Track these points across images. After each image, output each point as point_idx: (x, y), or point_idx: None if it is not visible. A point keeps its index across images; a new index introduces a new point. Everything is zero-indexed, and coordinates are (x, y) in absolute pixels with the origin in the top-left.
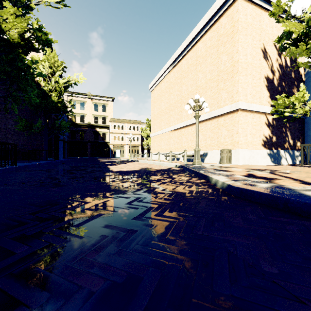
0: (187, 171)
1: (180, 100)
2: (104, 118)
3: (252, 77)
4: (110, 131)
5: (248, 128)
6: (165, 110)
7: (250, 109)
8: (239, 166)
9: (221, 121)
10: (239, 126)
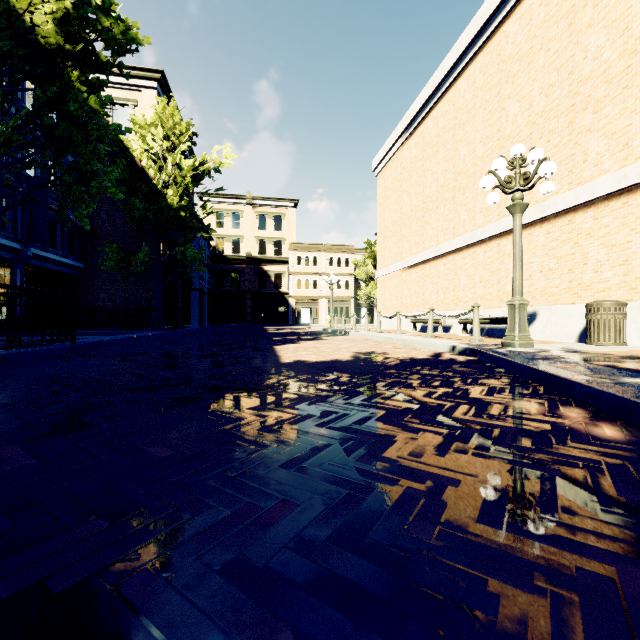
0: (503, 370)
1: (451, 184)
2: (277, 243)
3: None
4: (290, 271)
5: None
6: (413, 213)
7: None
8: None
9: (585, 221)
10: None
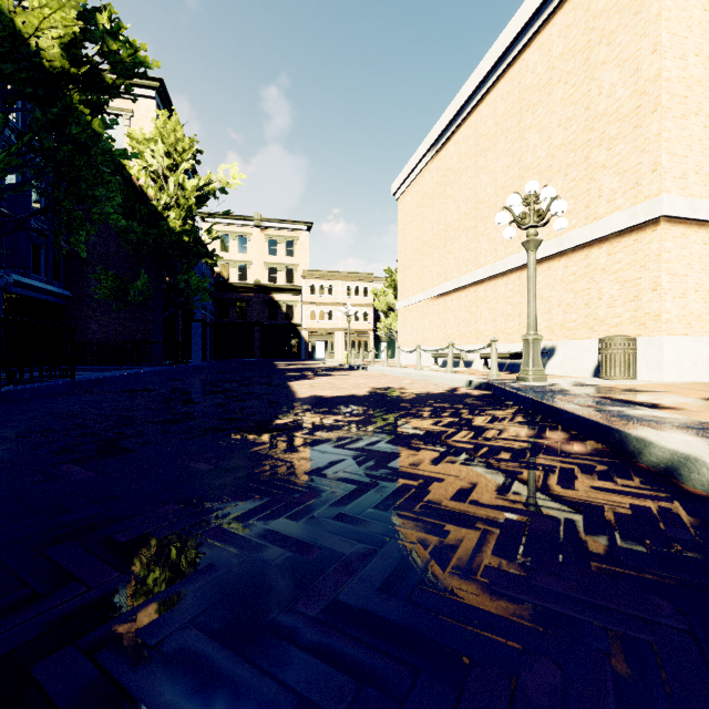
0: (511, 402)
1: (472, 213)
2: (289, 270)
3: (703, 121)
4: (303, 300)
5: (690, 274)
6: (434, 241)
7: (696, 215)
8: (670, 387)
9: (600, 257)
10: (661, 268)
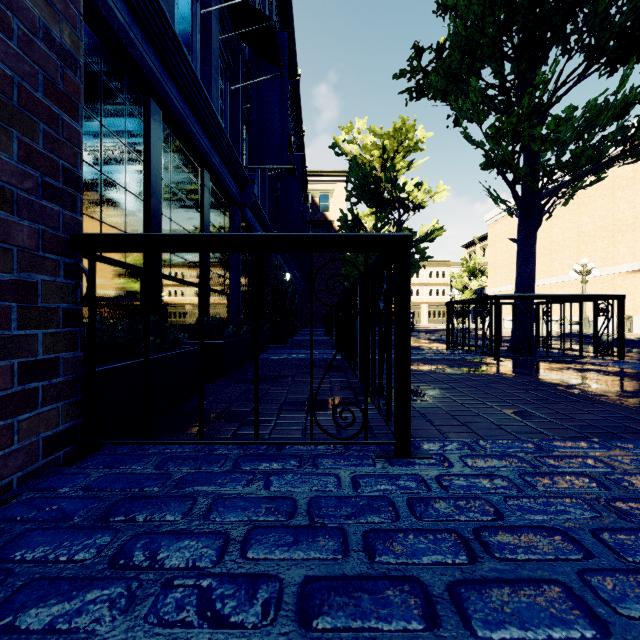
0: (576, 337)
1: (548, 246)
2: None
3: None
4: None
5: None
6: None
7: None
8: (639, 334)
9: (618, 281)
10: None
